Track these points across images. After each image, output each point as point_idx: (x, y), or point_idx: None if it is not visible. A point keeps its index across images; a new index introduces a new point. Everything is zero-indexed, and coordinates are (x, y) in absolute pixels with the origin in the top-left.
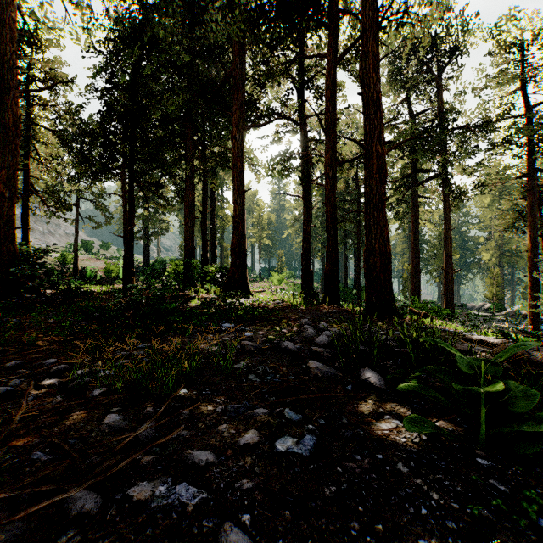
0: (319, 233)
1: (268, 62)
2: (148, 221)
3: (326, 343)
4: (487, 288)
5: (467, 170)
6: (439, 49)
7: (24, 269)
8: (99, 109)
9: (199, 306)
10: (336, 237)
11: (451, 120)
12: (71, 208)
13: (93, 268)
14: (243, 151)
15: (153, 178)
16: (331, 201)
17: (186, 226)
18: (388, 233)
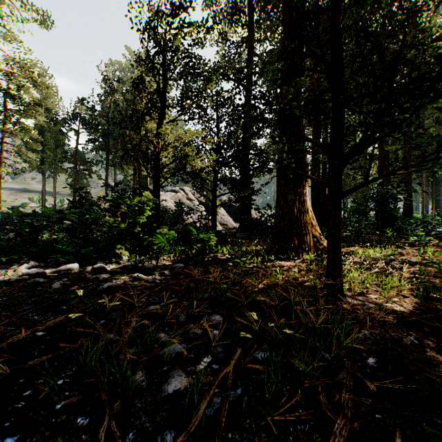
0: None
1: None
2: None
3: None
4: None
5: None
6: None
7: None
8: None
9: None
10: None
11: None
12: None
13: None
14: None
15: None
16: None
17: (423, 200)
18: None
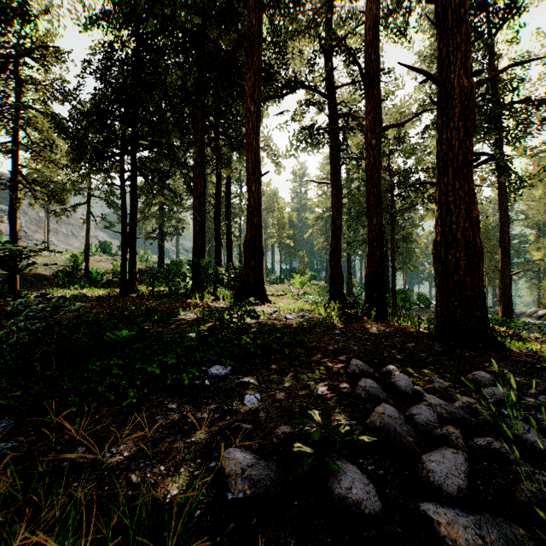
0: (344, 232)
1: (289, 14)
2: (162, 220)
3: (463, 484)
4: (542, 293)
5: (530, 150)
6: (494, 7)
7: (8, 270)
8: (95, 87)
9: (196, 321)
10: (381, 227)
11: (512, 89)
12: (65, 201)
13: (106, 269)
14: (258, 127)
15: (156, 164)
16: (374, 178)
17: (194, 220)
18: (477, 214)
